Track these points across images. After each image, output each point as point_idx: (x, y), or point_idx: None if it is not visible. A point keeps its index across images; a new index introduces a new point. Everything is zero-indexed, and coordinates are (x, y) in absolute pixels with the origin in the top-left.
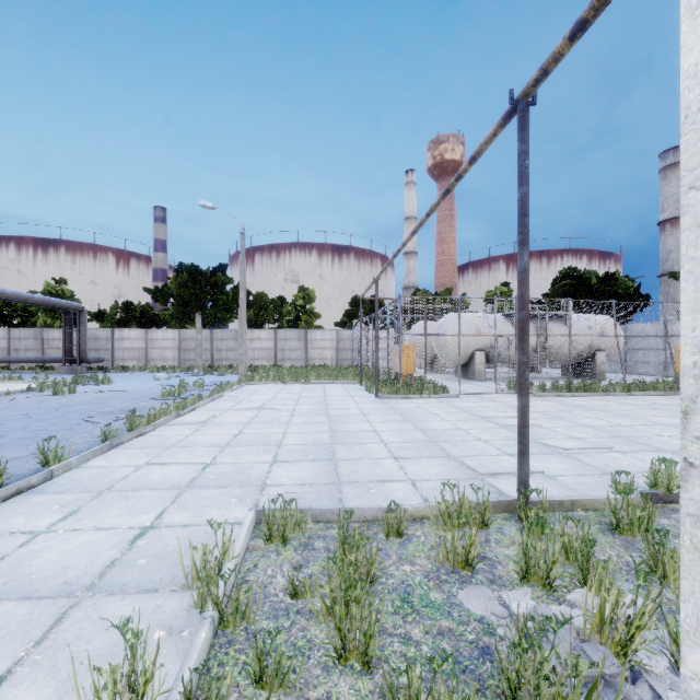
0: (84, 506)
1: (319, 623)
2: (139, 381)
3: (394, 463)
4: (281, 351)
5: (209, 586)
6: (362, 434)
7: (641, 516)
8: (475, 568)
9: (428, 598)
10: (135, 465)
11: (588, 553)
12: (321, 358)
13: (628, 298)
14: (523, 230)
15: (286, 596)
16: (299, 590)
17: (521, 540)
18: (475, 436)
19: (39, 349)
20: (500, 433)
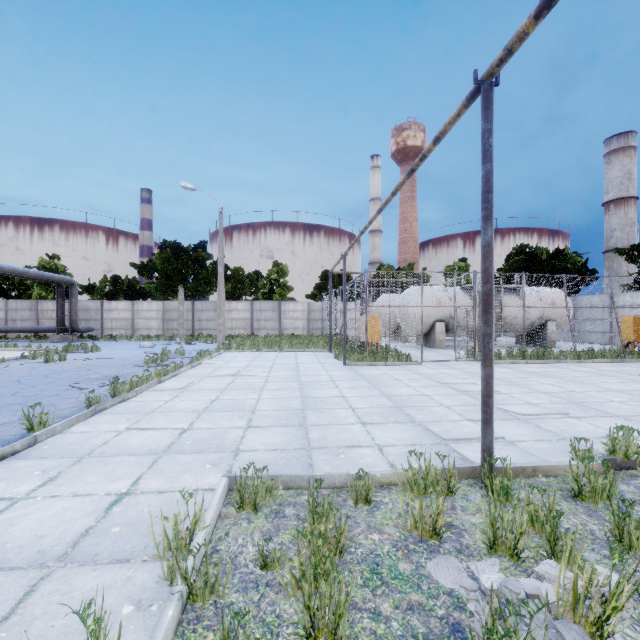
0: (64, 472)
1: (289, 597)
2: (125, 349)
3: (361, 428)
4: (257, 321)
5: (177, 561)
6: (331, 400)
7: (602, 483)
8: (442, 536)
9: (397, 569)
10: (115, 430)
11: (556, 525)
12: (293, 327)
13: (576, 272)
14: (487, 206)
15: (255, 567)
16: (268, 561)
17: (486, 507)
18: (437, 402)
19: (34, 319)
20: (461, 399)
